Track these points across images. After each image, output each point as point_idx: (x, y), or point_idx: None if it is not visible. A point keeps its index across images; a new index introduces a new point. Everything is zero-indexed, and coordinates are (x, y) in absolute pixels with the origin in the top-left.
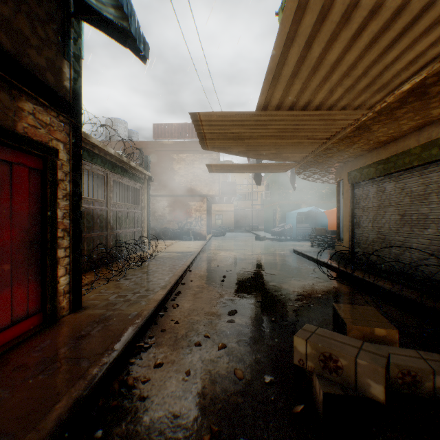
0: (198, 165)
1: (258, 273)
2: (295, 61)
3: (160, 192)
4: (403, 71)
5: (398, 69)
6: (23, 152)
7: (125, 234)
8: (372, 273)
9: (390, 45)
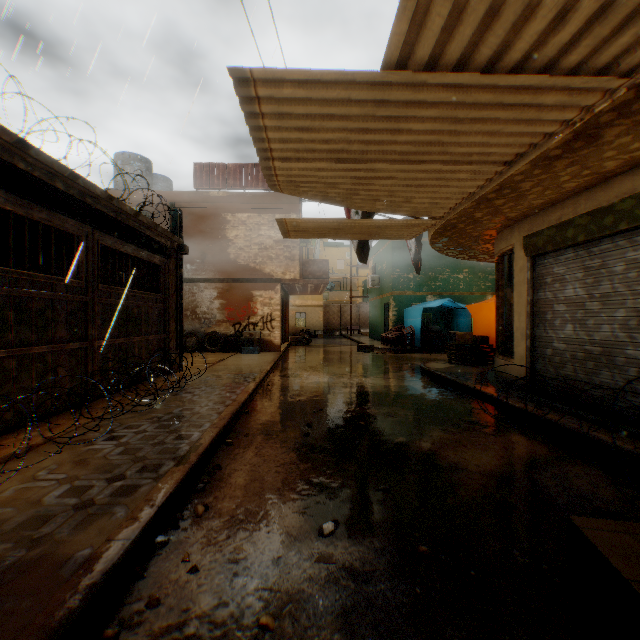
0: (267, 231)
1: (371, 416)
2: None
3: (205, 275)
4: None
5: None
6: None
7: (131, 344)
8: (579, 417)
9: None
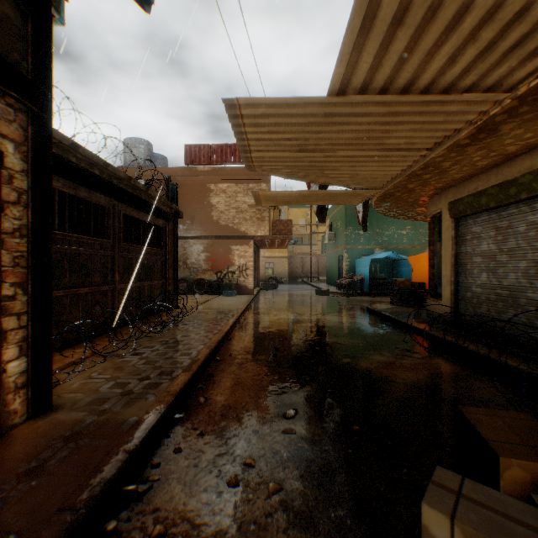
0: (242, 198)
1: (325, 344)
2: None
3: (193, 233)
4: None
5: None
6: None
7: (142, 287)
8: (490, 346)
9: None
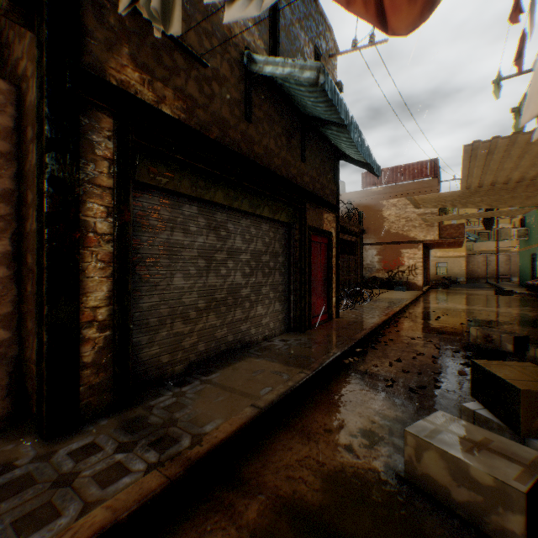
0: (411, 209)
1: (477, 319)
2: (480, 171)
3: (368, 241)
4: None
5: None
6: (323, 237)
7: (345, 280)
8: None
9: None
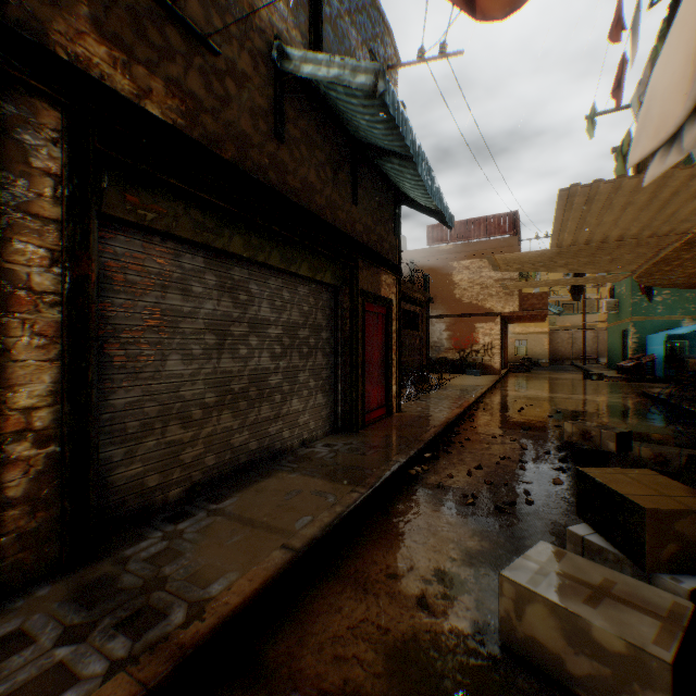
0: (487, 273)
1: (567, 410)
2: (575, 225)
3: (436, 313)
4: (695, 212)
5: (685, 213)
6: (380, 306)
7: (408, 362)
8: None
9: (660, 207)
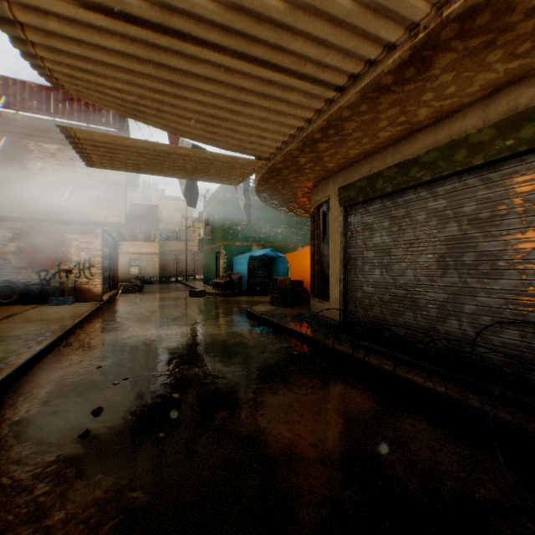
0: (85, 169)
1: (190, 380)
2: None
3: None
4: None
5: None
6: None
7: None
8: (390, 356)
9: None
